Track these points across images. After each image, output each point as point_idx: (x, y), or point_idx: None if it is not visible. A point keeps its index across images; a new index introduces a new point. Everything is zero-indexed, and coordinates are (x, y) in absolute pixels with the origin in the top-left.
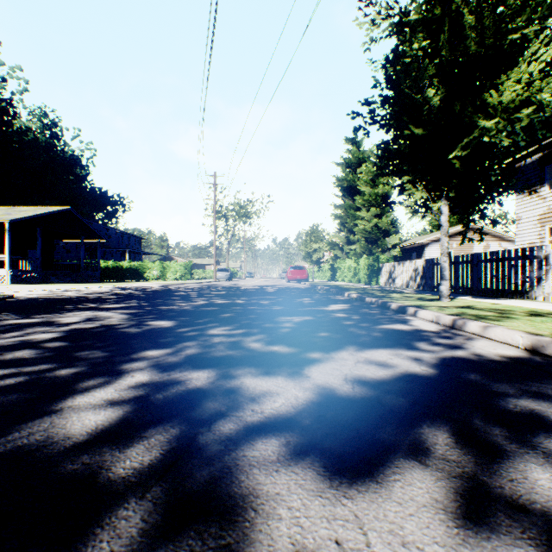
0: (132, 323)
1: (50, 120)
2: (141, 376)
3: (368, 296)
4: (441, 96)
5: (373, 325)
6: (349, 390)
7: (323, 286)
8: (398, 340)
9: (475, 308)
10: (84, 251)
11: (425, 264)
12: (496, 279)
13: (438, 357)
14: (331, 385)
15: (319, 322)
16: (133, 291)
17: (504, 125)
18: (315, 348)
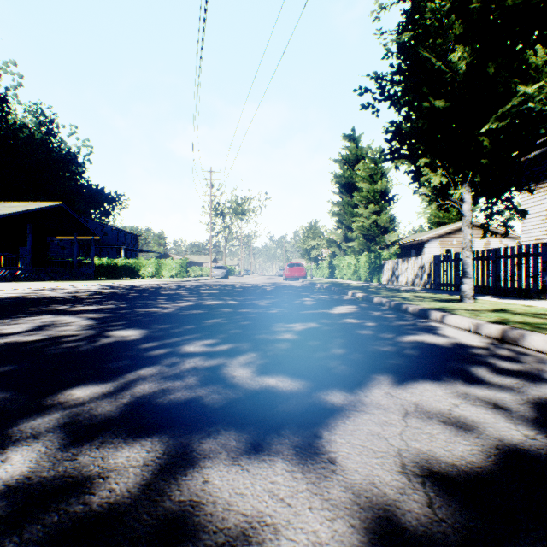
0: (90, 333)
1: (46, 116)
2: (21, 460)
3: (376, 296)
4: (468, 60)
5: (397, 336)
6: (426, 512)
7: (323, 284)
8: (444, 363)
9: (513, 312)
10: (80, 248)
11: (433, 260)
12: (518, 277)
13: (528, 401)
14: (383, 494)
15: (327, 331)
16: (120, 289)
17: (545, 93)
18: (331, 382)
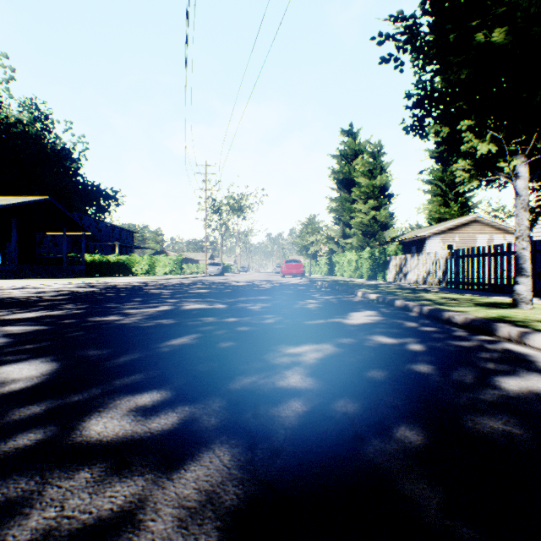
0: None
1: (40, 112)
2: None
3: (395, 297)
4: None
5: (486, 380)
6: None
7: (324, 282)
8: None
9: None
10: (73, 245)
11: (450, 256)
12: None
13: None
14: None
15: (359, 365)
16: (98, 288)
17: None
18: None
